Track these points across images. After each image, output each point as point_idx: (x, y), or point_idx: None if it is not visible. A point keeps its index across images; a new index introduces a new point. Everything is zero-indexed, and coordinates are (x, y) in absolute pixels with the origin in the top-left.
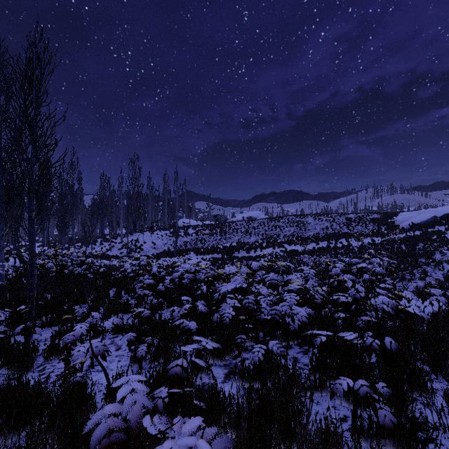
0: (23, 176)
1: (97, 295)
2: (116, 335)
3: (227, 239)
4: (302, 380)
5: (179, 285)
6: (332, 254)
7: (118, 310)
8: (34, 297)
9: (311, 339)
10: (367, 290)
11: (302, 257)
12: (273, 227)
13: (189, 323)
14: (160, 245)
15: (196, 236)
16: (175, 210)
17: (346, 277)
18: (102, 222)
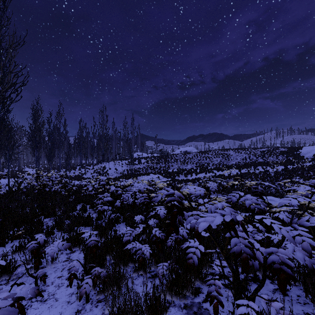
0: None
1: (65, 209)
2: (74, 250)
3: (170, 166)
4: None
5: (131, 205)
6: (252, 178)
7: (80, 223)
8: None
9: None
10: None
11: (228, 180)
12: (204, 158)
13: (142, 246)
14: (120, 171)
15: (146, 164)
16: (132, 146)
17: None
18: (80, 154)
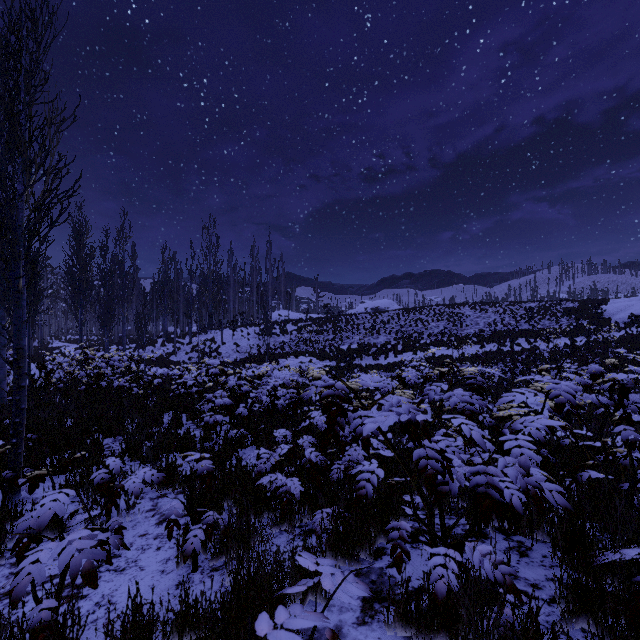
0: (3, 217)
1: (142, 421)
2: (163, 493)
3: (344, 339)
4: (544, 635)
5: (269, 410)
6: (506, 362)
7: (172, 447)
8: (23, 425)
9: (536, 524)
10: (632, 425)
11: (460, 366)
12: (413, 322)
13: (288, 480)
14: (245, 348)
15: (297, 334)
16: (268, 297)
17: (591, 399)
18: (164, 315)
